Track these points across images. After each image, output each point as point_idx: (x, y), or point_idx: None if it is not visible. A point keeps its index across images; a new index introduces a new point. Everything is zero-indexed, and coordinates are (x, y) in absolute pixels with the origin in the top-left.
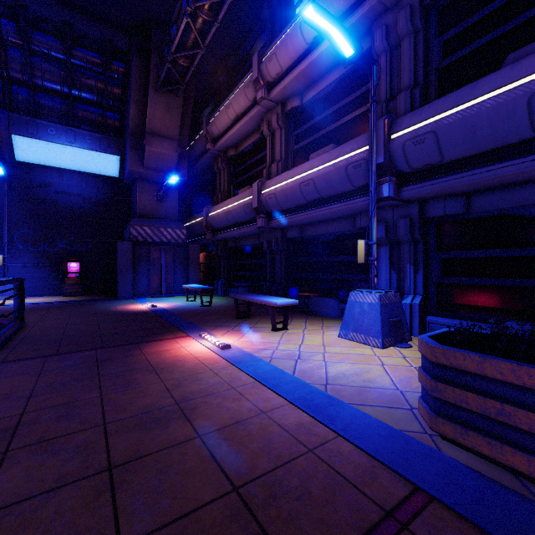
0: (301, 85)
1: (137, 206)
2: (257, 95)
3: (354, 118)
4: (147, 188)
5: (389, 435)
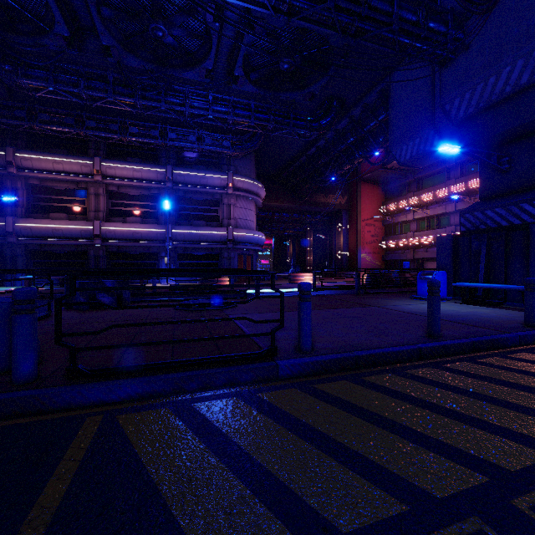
0: (122, 185)
1: None
2: (96, 177)
3: (148, 211)
4: None
5: None
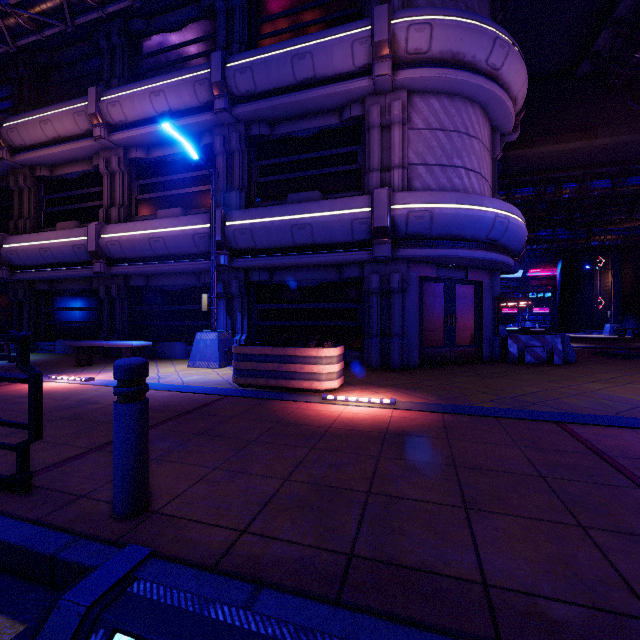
0: (148, 141)
1: None
2: (95, 131)
3: (199, 191)
4: None
5: (218, 389)
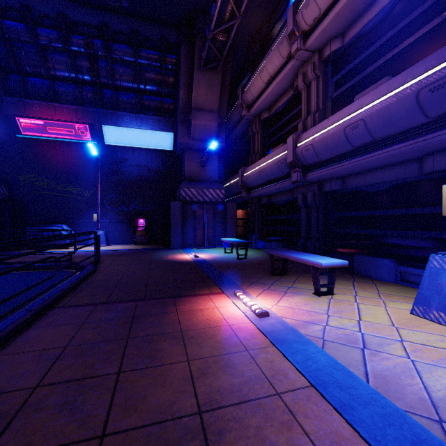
0: (343, 23)
1: (185, 171)
2: (292, 48)
3: (419, 38)
4: (193, 156)
5: None
